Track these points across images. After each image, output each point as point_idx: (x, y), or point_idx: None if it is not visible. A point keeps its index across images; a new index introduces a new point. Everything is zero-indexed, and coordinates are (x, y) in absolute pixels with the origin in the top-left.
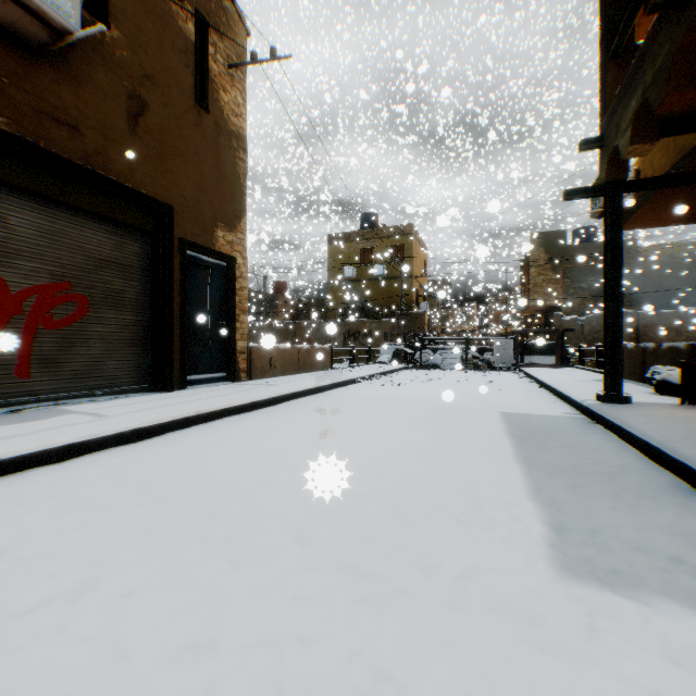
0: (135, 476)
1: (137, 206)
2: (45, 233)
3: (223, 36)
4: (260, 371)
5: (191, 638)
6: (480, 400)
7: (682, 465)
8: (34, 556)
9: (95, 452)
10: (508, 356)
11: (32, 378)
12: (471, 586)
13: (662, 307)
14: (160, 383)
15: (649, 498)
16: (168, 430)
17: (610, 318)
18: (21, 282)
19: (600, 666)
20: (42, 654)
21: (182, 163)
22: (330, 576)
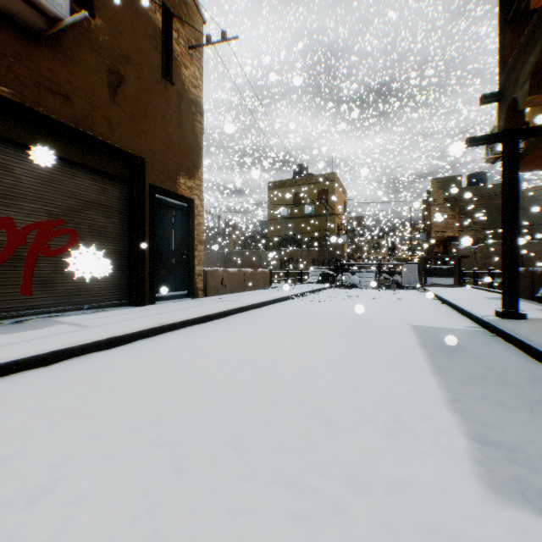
0: (104, 380)
1: (116, 159)
2: (43, 181)
3: (184, 23)
4: (214, 289)
5: None
6: (392, 315)
7: None
8: (5, 456)
9: (76, 357)
10: (413, 277)
11: (33, 296)
12: (402, 505)
13: None
14: (134, 299)
15: None
16: (136, 338)
17: (508, 246)
18: (24, 219)
19: None
20: None
21: (151, 125)
22: (265, 489)
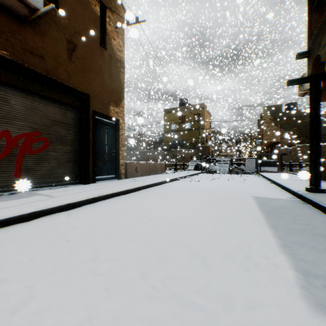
0: (63, 230)
1: (72, 95)
2: (28, 108)
3: (113, 12)
4: (131, 174)
5: None
6: (241, 190)
7: None
8: None
9: (46, 216)
10: (252, 167)
11: (22, 178)
12: (255, 318)
13: None
14: (83, 180)
15: None
16: (84, 204)
17: (313, 147)
18: (16, 131)
19: None
20: None
21: (93, 74)
22: (164, 305)
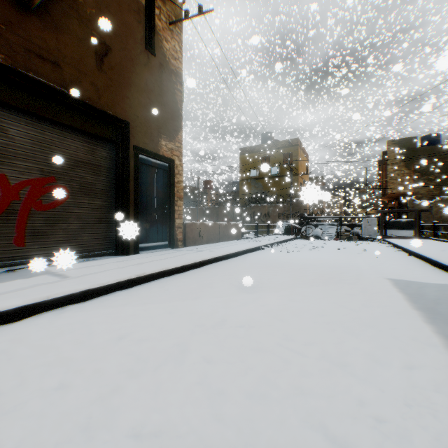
0: (62, 345)
1: (103, 122)
2: (36, 141)
3: None
4: (192, 240)
5: None
6: (364, 267)
7: None
8: None
9: (47, 312)
10: (373, 230)
11: (26, 246)
12: None
13: None
14: (120, 249)
15: None
16: (113, 290)
17: None
18: (18, 176)
19: None
20: None
21: (135, 92)
22: None
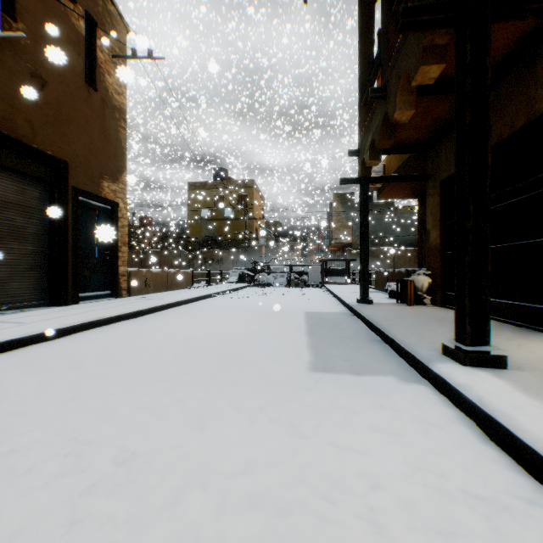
0: (71, 356)
1: (38, 160)
2: None
3: (111, 36)
4: (137, 289)
5: (145, 405)
6: (294, 305)
7: (379, 329)
8: (33, 391)
9: (28, 346)
10: (317, 277)
11: None
12: (272, 378)
13: (408, 246)
14: (57, 299)
15: (361, 344)
16: (78, 330)
17: (363, 254)
18: None
19: (315, 392)
20: (74, 416)
21: (75, 129)
22: (207, 381)
